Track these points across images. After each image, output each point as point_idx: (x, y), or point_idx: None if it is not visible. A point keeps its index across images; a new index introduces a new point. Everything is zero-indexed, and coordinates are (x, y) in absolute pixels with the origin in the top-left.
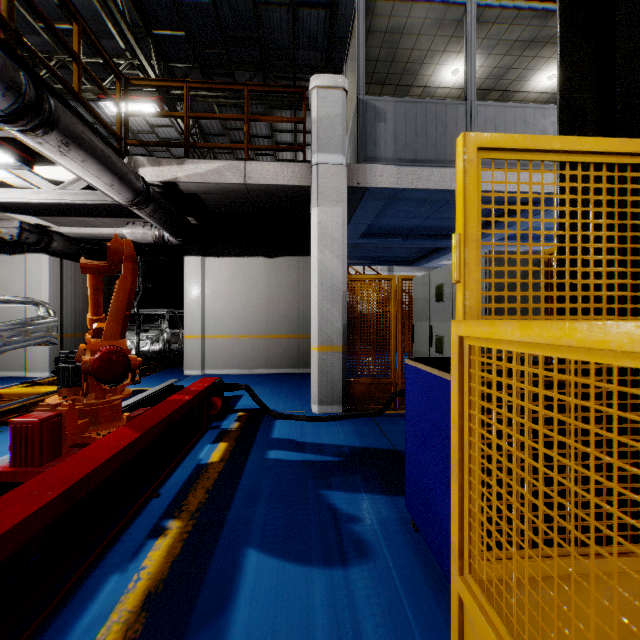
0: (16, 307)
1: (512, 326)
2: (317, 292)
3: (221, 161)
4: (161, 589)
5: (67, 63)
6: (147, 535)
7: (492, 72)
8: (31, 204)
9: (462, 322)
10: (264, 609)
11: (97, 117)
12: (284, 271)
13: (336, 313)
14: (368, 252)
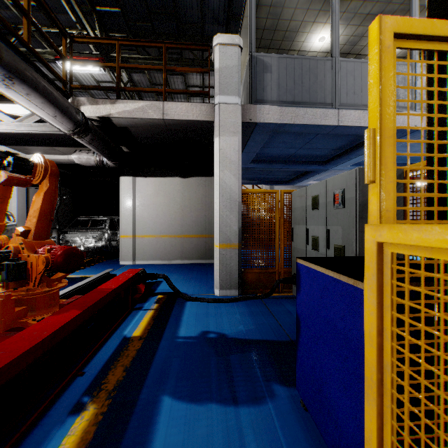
0: None
1: None
2: (219, 202)
3: (145, 101)
4: None
5: (32, 32)
6: (65, 417)
7: (349, 39)
8: (1, 136)
9: (384, 226)
10: None
11: (45, 64)
12: (194, 188)
13: (233, 218)
14: (256, 174)
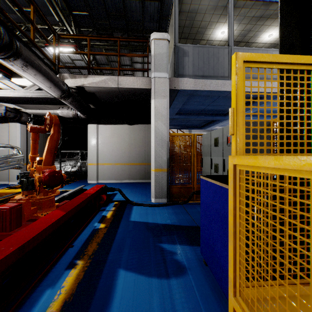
0: (4, 149)
1: (268, 159)
2: (154, 142)
3: (106, 76)
4: (72, 299)
5: (30, 28)
6: (66, 268)
7: (241, 33)
8: (11, 98)
9: (235, 156)
10: (126, 310)
11: (43, 53)
12: (137, 131)
13: (164, 152)
14: (179, 122)
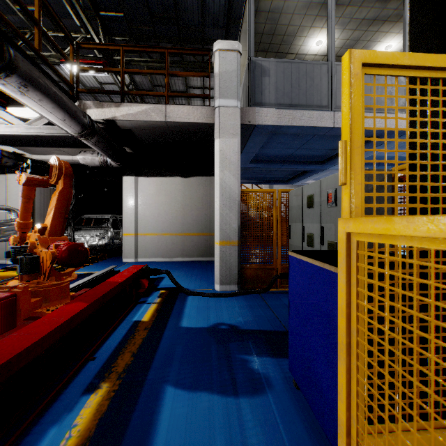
0: (0, 213)
1: (415, 221)
2: (219, 201)
3: (148, 104)
4: (87, 445)
5: None
6: (81, 394)
7: (345, 43)
8: (9, 137)
9: (351, 219)
10: None
11: (54, 70)
12: (195, 187)
13: (233, 217)
14: (255, 174)
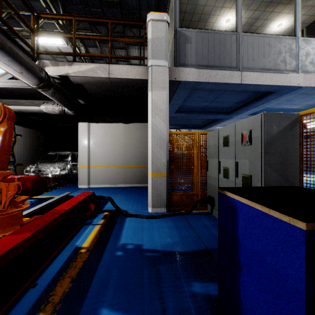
0: None
1: None
2: (151, 141)
3: (94, 64)
4: None
5: (13, 15)
6: None
7: (248, 21)
8: None
9: None
10: None
11: (16, 33)
12: (134, 131)
13: (162, 153)
14: (179, 121)
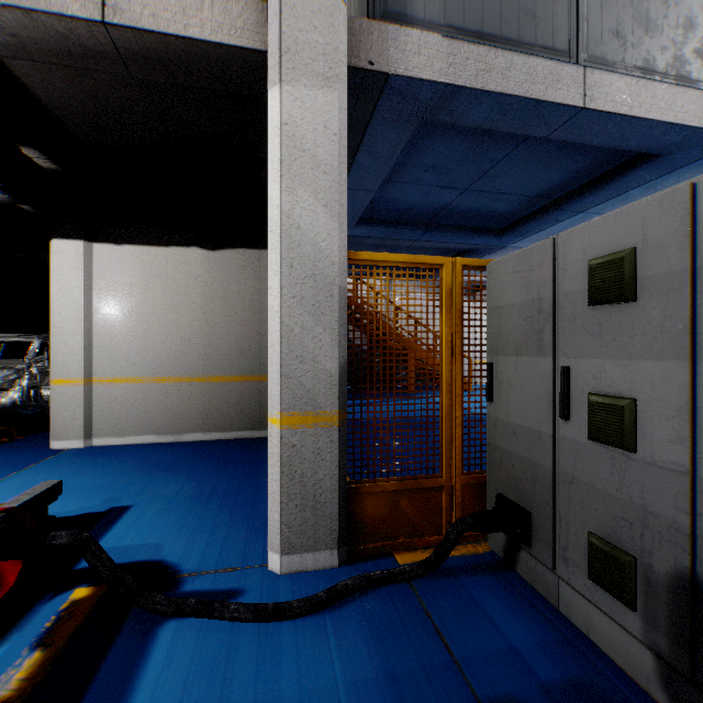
0: None
1: None
2: (279, 286)
3: None
4: None
5: None
6: None
7: None
8: None
9: None
10: None
11: None
12: (235, 272)
13: (324, 337)
14: None
